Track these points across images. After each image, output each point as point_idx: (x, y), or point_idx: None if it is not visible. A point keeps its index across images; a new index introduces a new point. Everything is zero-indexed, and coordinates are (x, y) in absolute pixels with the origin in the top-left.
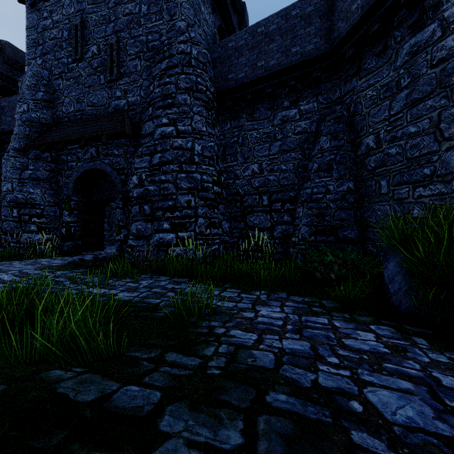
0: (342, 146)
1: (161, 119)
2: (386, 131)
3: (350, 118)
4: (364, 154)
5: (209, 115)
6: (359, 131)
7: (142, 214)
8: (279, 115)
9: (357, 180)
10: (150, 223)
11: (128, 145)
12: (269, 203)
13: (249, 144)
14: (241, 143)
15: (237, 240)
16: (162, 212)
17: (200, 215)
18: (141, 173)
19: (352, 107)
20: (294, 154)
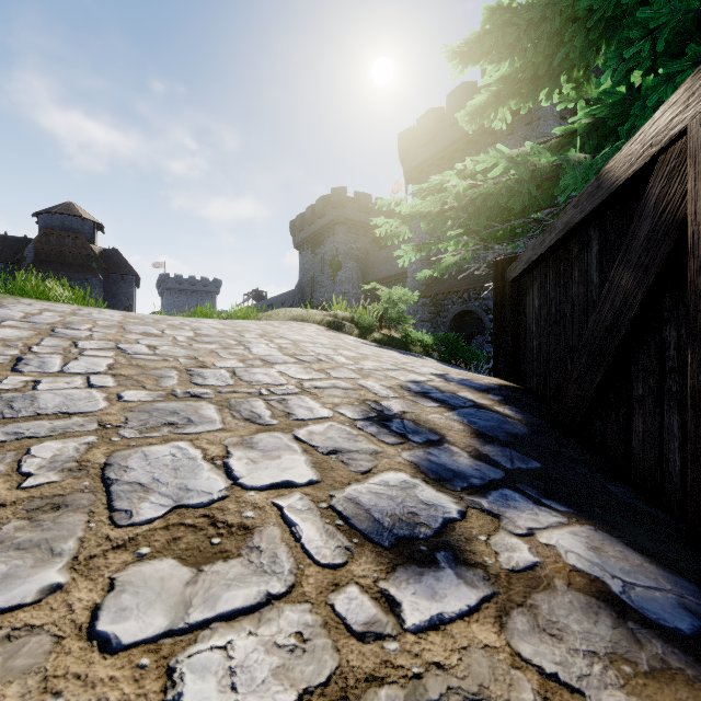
0: None
1: None
2: None
3: None
4: None
5: None
6: None
7: None
8: None
9: None
10: None
11: None
12: None
13: None
14: None
15: None
16: None
17: None
18: None
19: None
20: None
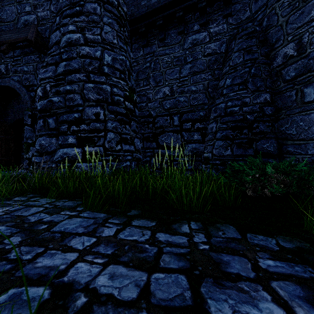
0: (256, 59)
1: (67, 26)
2: (312, 33)
3: (262, 33)
4: (280, 66)
5: (121, 30)
6: (274, 43)
7: (47, 128)
8: (190, 39)
9: (272, 93)
10: (54, 138)
11: (38, 61)
12: (179, 123)
13: (160, 68)
14: (153, 68)
15: (149, 159)
16: (67, 125)
17: (110, 129)
18: (45, 84)
19: (265, 21)
20: (203, 76)
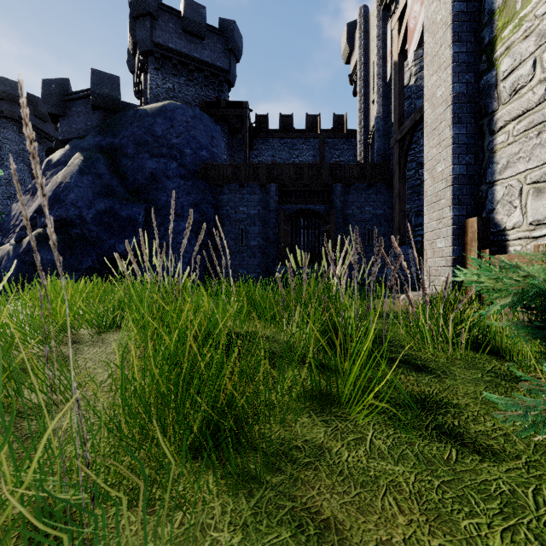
0: None
1: None
2: None
3: None
4: None
5: None
6: None
7: None
8: None
9: None
10: None
11: None
12: None
13: None
14: None
15: None
16: None
17: None
18: None
19: None
20: None
